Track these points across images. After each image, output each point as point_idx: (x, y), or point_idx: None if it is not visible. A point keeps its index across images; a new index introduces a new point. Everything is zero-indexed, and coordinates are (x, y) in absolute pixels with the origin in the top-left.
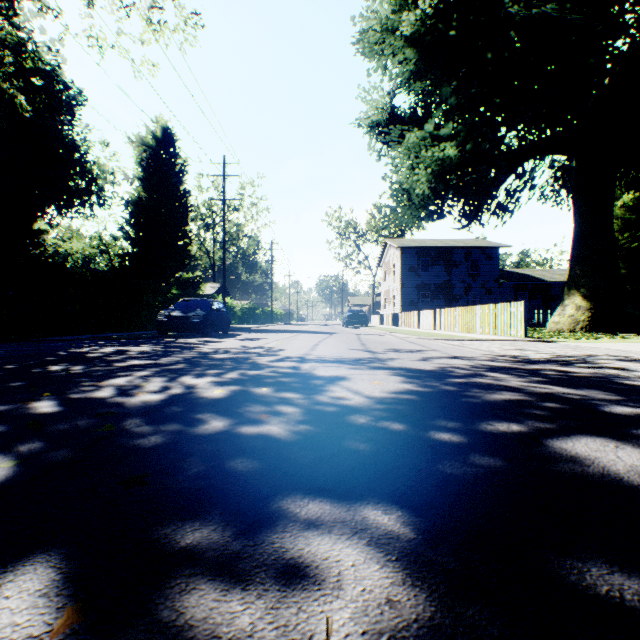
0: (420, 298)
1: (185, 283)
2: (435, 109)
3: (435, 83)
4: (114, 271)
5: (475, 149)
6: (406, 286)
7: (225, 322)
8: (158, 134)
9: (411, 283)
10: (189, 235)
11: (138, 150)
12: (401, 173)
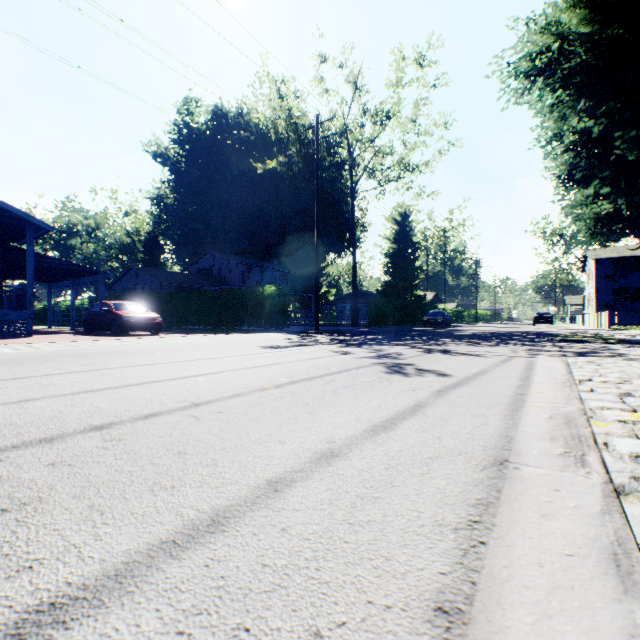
0: (617, 301)
1: (416, 297)
2: (591, 181)
3: (588, 168)
4: (378, 293)
5: (627, 202)
6: (600, 291)
7: (449, 321)
8: (402, 212)
9: (606, 288)
10: (420, 269)
11: (390, 222)
12: (569, 222)
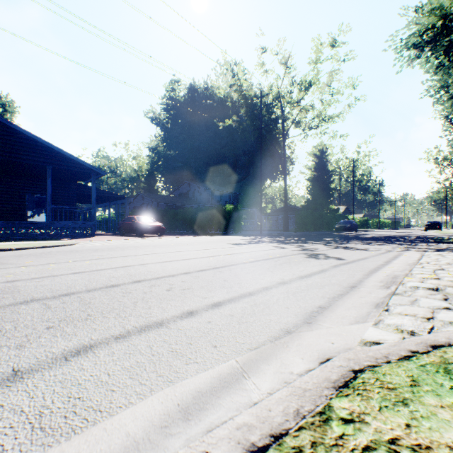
0: None
1: (331, 210)
2: None
3: None
4: (302, 207)
5: None
6: None
7: (355, 228)
8: (320, 149)
9: None
10: (334, 189)
11: (311, 156)
12: None
